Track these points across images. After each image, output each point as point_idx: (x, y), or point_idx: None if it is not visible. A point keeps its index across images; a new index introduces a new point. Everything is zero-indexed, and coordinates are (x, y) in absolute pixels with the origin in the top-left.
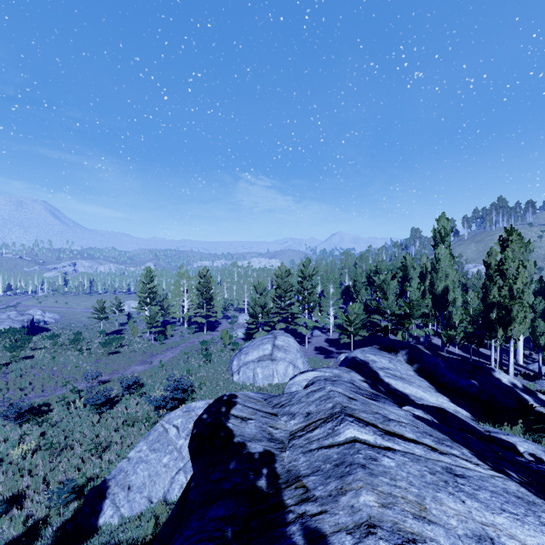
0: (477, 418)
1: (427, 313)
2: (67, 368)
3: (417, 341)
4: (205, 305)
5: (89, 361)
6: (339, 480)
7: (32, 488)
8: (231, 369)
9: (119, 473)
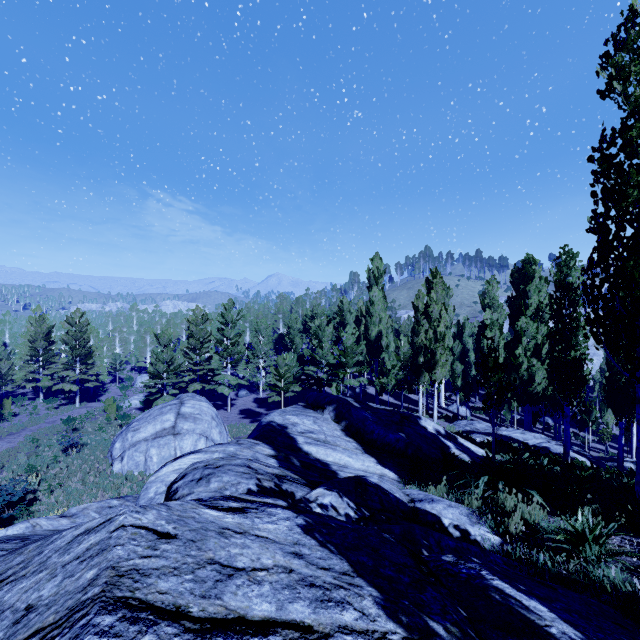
0: (403, 479)
1: (363, 361)
2: None
3: (353, 392)
4: (78, 365)
5: None
6: None
7: None
8: (111, 455)
9: None
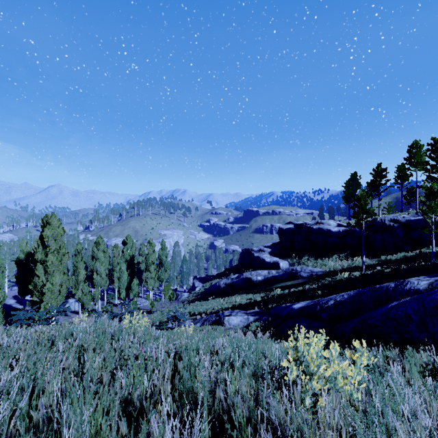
0: None
1: None
2: None
3: None
4: None
5: None
6: None
7: None
8: None
9: None
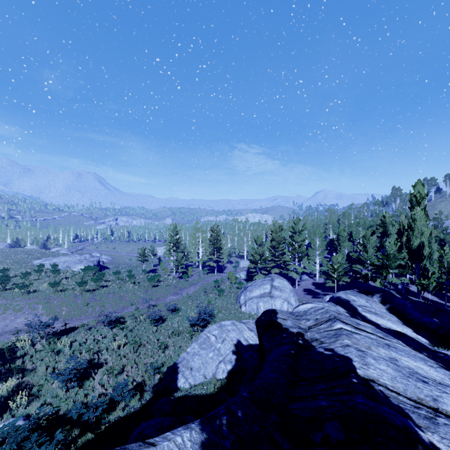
0: (433, 344)
1: (404, 265)
2: (129, 295)
3: (395, 287)
4: (215, 252)
5: (141, 291)
6: (335, 338)
7: (129, 365)
8: (239, 302)
9: (183, 360)
